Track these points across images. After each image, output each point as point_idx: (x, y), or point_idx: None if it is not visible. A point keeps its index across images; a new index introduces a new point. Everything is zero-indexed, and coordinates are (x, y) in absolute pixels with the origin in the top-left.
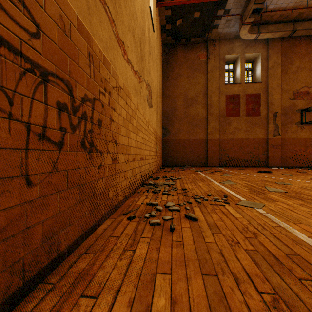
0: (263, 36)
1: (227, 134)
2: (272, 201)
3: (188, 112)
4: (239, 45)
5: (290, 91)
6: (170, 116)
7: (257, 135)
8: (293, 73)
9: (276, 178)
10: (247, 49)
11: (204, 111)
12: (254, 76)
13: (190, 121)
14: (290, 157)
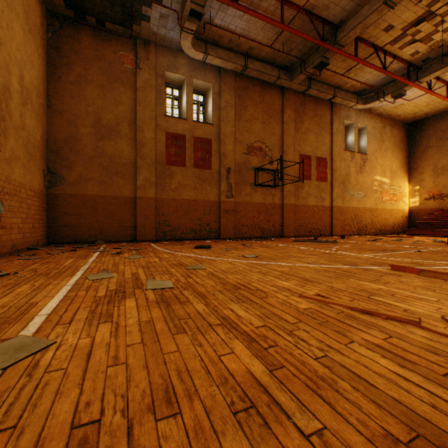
0: (213, 60)
1: (168, 191)
2: (100, 323)
3: (103, 149)
4: (185, 63)
5: (244, 144)
6: (66, 150)
7: (208, 196)
8: (248, 122)
9: (202, 258)
10: (195, 74)
11: (131, 152)
12: (206, 115)
13: (106, 164)
14: (244, 225)
